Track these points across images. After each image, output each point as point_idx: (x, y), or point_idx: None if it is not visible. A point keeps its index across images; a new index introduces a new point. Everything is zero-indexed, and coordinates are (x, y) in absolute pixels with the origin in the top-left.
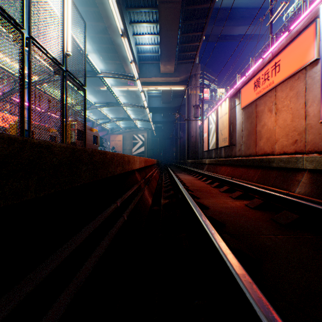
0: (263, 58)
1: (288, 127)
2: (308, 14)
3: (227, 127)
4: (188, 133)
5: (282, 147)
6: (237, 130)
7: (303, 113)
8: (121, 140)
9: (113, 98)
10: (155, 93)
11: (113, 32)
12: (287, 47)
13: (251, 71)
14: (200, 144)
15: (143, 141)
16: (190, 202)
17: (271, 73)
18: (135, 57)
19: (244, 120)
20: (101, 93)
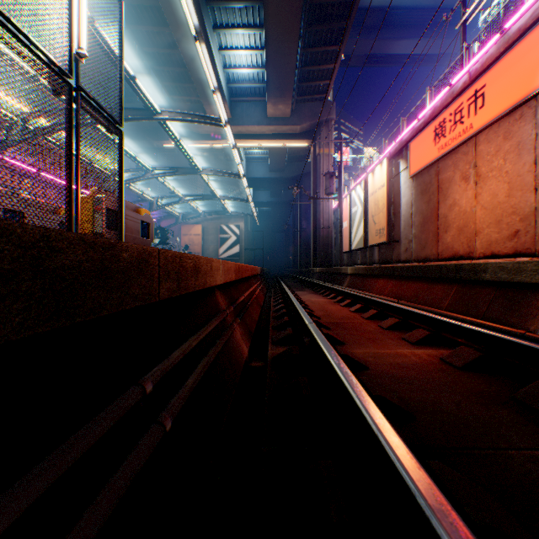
0: (452, 85)
1: (500, 207)
2: None
3: (385, 210)
4: (315, 221)
5: (489, 244)
6: (403, 214)
7: (530, 181)
8: (199, 234)
9: (187, 162)
10: (258, 154)
11: (184, 44)
12: (499, 60)
13: (428, 109)
14: (336, 240)
15: (238, 235)
16: (334, 361)
17: (467, 111)
18: (223, 89)
19: (415, 197)
20: (166, 154)
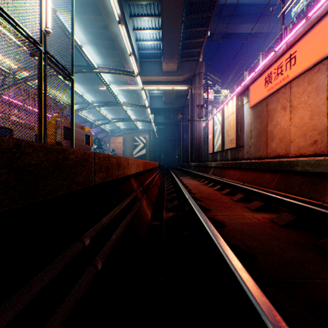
0: (275, 51)
1: (305, 126)
2: None
3: (234, 128)
4: (191, 134)
5: (298, 149)
6: (245, 130)
7: (324, 110)
8: (121, 142)
9: (113, 98)
10: (157, 94)
11: (112, 26)
12: (305, 36)
13: (261, 66)
14: (205, 146)
15: (144, 143)
16: (205, 222)
17: (285, 67)
18: (136, 53)
19: (253, 120)
20: (101, 93)
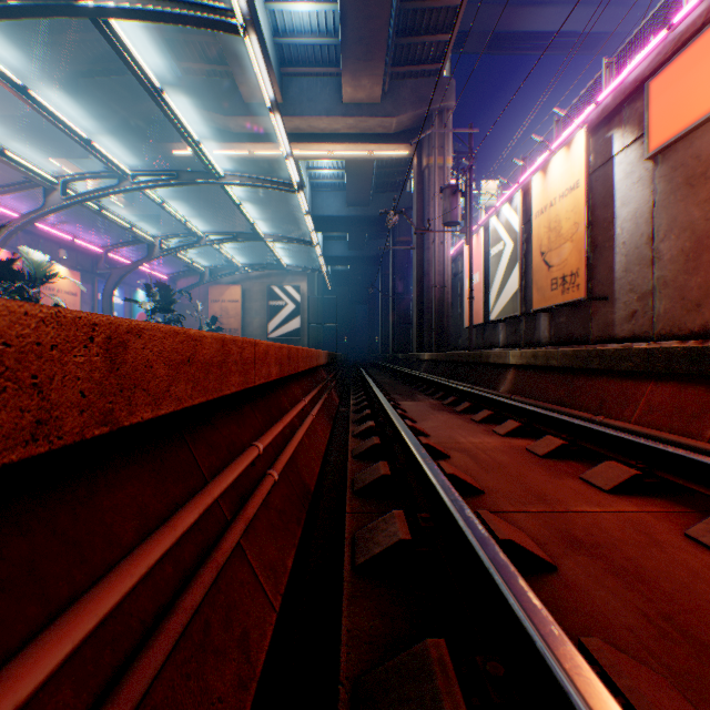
0: None
1: None
2: None
3: (580, 235)
4: (420, 276)
5: None
6: (623, 241)
7: None
8: (237, 300)
9: (219, 188)
10: (329, 178)
11: None
12: None
13: None
14: (454, 308)
15: (298, 302)
16: None
17: None
18: (266, 39)
19: (665, 197)
20: None
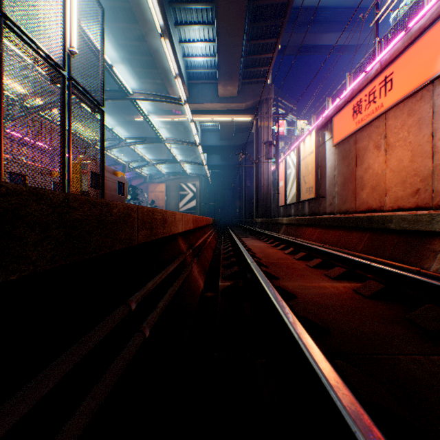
0: (367, 72)
1: (405, 170)
2: (436, 3)
3: (313, 172)
4: (257, 180)
5: (396, 200)
6: (328, 175)
7: (429, 150)
8: (163, 191)
9: (153, 132)
10: (211, 126)
11: (151, 38)
12: (404, 53)
13: (348, 91)
14: (274, 196)
15: (194, 192)
16: (269, 290)
17: (379, 93)
18: (183, 73)
19: (337, 162)
20: (136, 126)
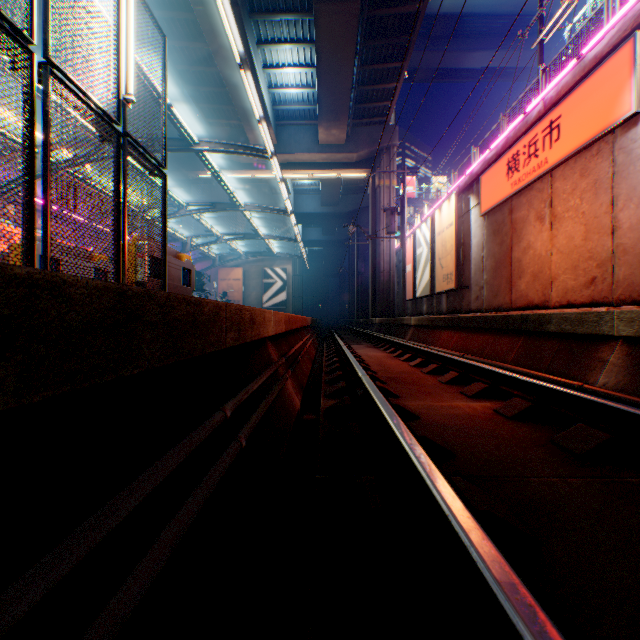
0: (526, 113)
1: (576, 252)
2: (617, 22)
3: (453, 252)
4: (374, 264)
5: (565, 292)
6: (473, 257)
7: (607, 224)
8: (239, 279)
9: (225, 194)
10: (308, 185)
11: (224, 63)
12: (575, 90)
13: (501, 139)
14: (399, 286)
15: (284, 280)
16: (382, 405)
17: (542, 143)
18: (268, 111)
19: (487, 238)
20: (201, 185)
